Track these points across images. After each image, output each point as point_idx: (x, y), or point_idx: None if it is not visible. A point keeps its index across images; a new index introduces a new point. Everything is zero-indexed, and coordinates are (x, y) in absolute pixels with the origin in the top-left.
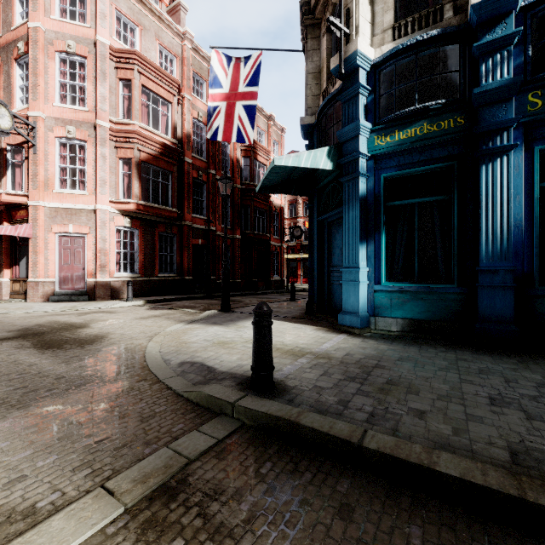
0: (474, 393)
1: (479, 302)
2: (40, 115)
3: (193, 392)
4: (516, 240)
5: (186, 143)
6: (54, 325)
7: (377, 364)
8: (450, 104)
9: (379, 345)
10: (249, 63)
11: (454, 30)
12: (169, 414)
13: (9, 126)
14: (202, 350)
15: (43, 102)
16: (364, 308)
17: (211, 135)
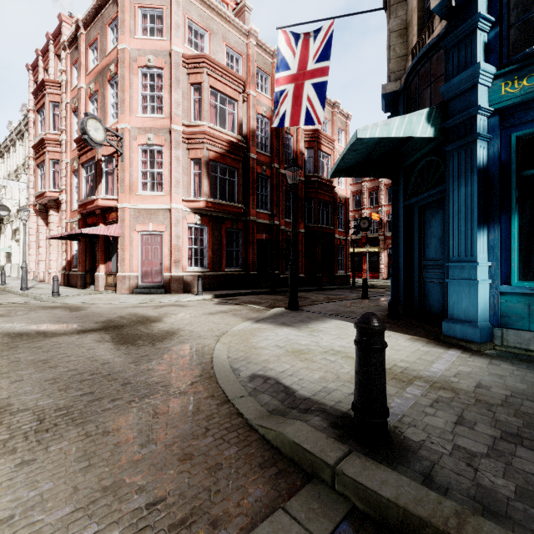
0: None
1: None
2: (126, 126)
3: (271, 431)
4: None
5: (251, 139)
6: (132, 318)
7: None
8: None
9: (522, 372)
10: (319, 36)
11: None
12: (241, 463)
13: (103, 138)
14: (274, 360)
15: (128, 115)
16: (483, 316)
17: (278, 122)
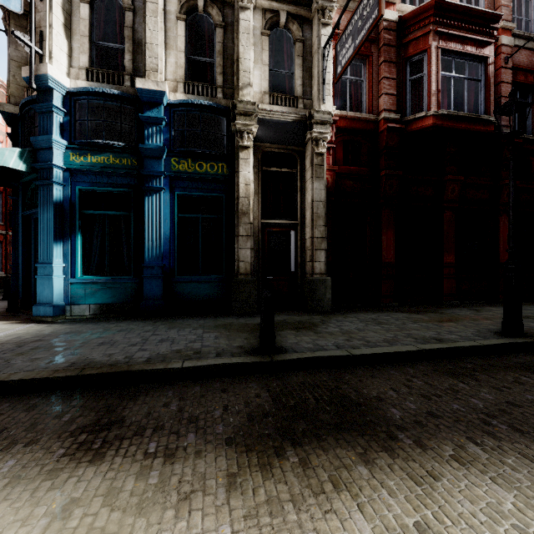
0: (95, 342)
1: (144, 288)
2: None
3: None
4: (166, 247)
5: None
6: None
7: (40, 339)
8: (129, 148)
9: (61, 327)
10: None
11: (130, 97)
12: None
13: None
14: None
15: None
16: (59, 299)
17: None
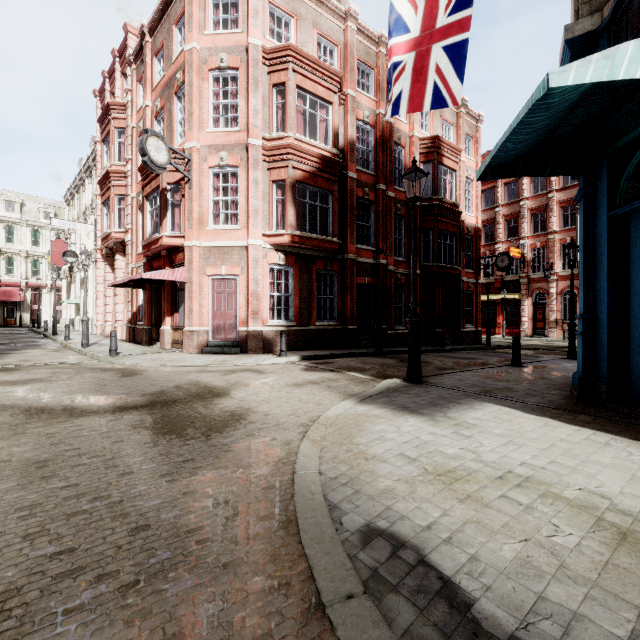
0: None
1: None
2: (194, 145)
3: None
4: None
5: (349, 153)
6: (191, 389)
7: None
8: None
9: None
10: None
11: None
12: None
13: (166, 160)
14: (405, 491)
15: (197, 131)
16: None
17: (390, 112)
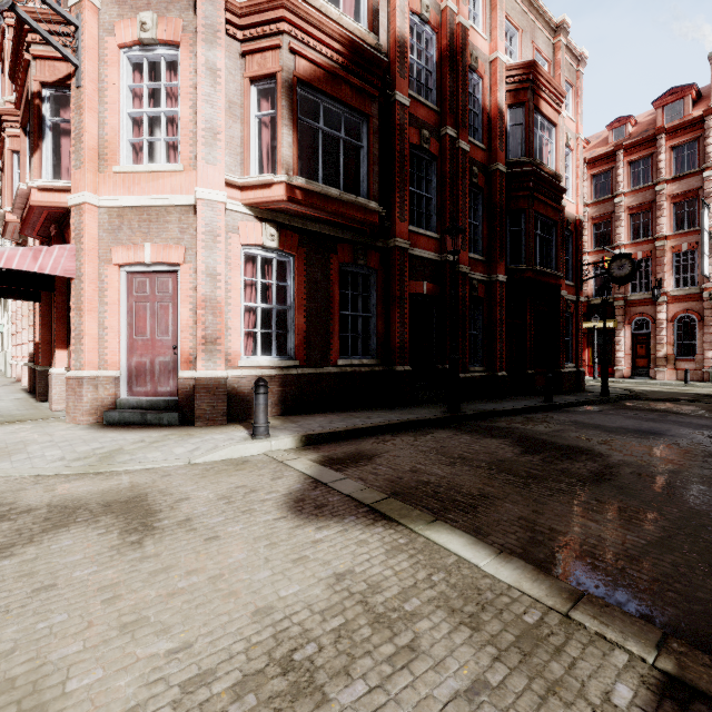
0: None
1: None
2: None
3: None
4: None
5: (398, 60)
6: None
7: None
8: None
9: None
10: None
11: None
12: None
13: None
14: None
15: None
16: None
17: None
